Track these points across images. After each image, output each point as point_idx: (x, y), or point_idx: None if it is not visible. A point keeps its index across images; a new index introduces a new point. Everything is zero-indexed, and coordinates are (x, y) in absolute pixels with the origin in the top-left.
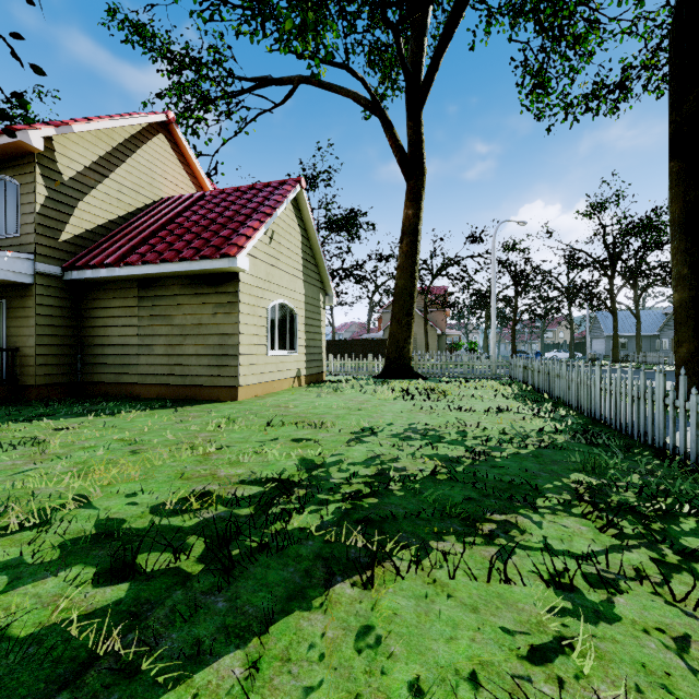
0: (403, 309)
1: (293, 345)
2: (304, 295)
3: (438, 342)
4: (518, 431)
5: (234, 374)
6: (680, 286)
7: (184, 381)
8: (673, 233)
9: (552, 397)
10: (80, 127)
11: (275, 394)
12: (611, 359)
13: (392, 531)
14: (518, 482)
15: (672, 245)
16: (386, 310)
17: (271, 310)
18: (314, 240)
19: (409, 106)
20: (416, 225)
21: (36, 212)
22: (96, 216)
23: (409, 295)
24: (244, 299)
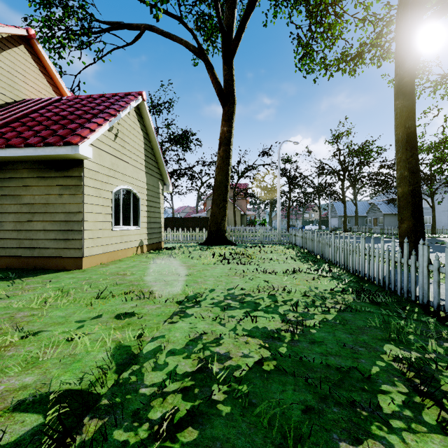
0: (220, 196)
1: (136, 222)
2: (146, 183)
3: (242, 219)
4: (317, 294)
5: (78, 246)
6: (403, 183)
7: (32, 253)
8: (398, 148)
9: (322, 257)
10: None
11: (119, 262)
12: (341, 230)
13: None
14: (345, 366)
15: (397, 156)
16: (208, 198)
17: (116, 193)
18: (154, 142)
19: (224, 55)
20: (229, 138)
21: None
22: None
23: (224, 186)
24: (88, 183)
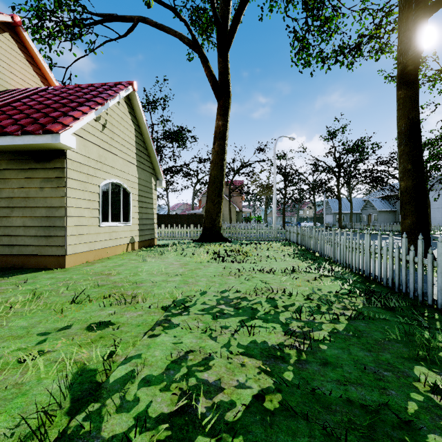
0: (215, 192)
1: (127, 217)
2: (137, 177)
3: (237, 216)
4: (322, 298)
5: (61, 243)
6: (406, 177)
7: (11, 251)
8: (400, 140)
9: (321, 255)
10: None
11: (106, 260)
12: (336, 227)
13: None
14: (371, 401)
15: (399, 148)
16: (204, 195)
17: (104, 187)
18: (146, 135)
19: (219, 47)
20: (224, 132)
21: None
22: None
23: (219, 182)
24: (72, 175)
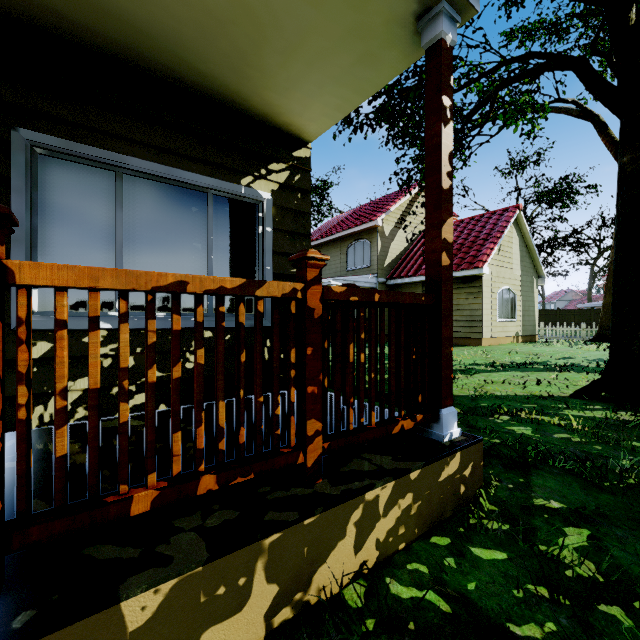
0: None
1: (512, 315)
2: (520, 281)
3: None
4: None
5: (479, 331)
6: None
7: None
8: None
9: None
10: (392, 208)
11: (503, 345)
12: None
13: (570, 370)
14: None
15: None
16: None
17: (499, 294)
18: (528, 241)
19: None
20: None
21: (378, 254)
22: (396, 250)
23: None
24: (484, 290)
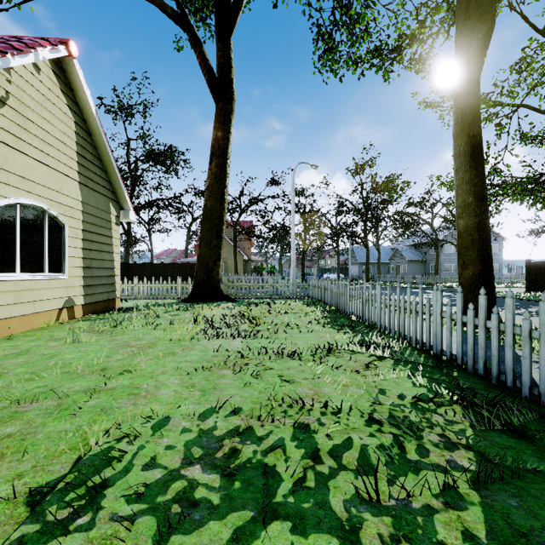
0: (212, 231)
1: (58, 266)
2: (80, 201)
3: (245, 266)
4: (401, 420)
5: None
6: (466, 213)
7: None
8: (459, 164)
9: (360, 319)
10: None
11: (2, 341)
12: (363, 279)
13: None
14: None
15: (458, 175)
16: None
17: (3, 212)
18: (97, 136)
19: (218, 28)
20: (226, 148)
21: None
22: None
23: (218, 217)
24: None
